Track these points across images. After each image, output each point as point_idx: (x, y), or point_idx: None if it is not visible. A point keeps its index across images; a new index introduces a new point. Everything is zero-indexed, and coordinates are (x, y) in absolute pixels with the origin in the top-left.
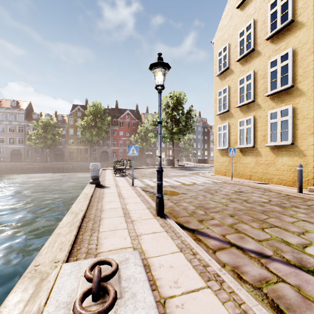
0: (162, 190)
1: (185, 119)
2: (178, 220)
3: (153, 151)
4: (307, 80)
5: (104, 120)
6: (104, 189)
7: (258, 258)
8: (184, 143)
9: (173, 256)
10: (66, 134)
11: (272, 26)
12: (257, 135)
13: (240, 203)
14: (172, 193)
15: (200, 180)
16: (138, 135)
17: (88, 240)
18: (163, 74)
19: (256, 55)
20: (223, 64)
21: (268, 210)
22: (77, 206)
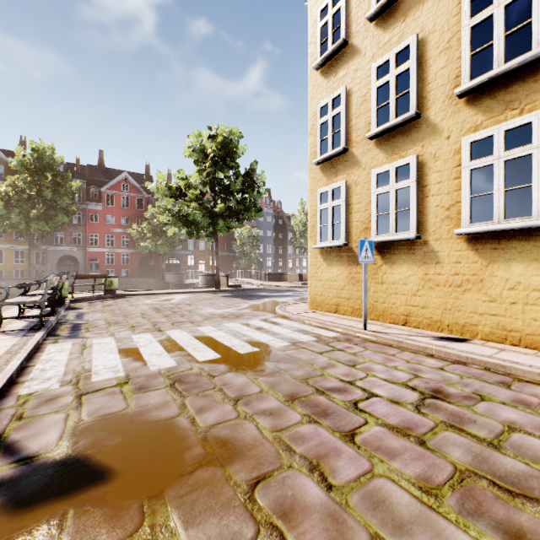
0: None
1: (242, 188)
2: None
3: (182, 259)
4: None
5: (63, 187)
6: None
7: None
8: (241, 244)
9: None
10: None
11: None
12: (427, 207)
13: None
14: (150, 460)
15: (280, 331)
16: (147, 224)
17: None
18: None
19: None
20: (332, 35)
21: None
22: None
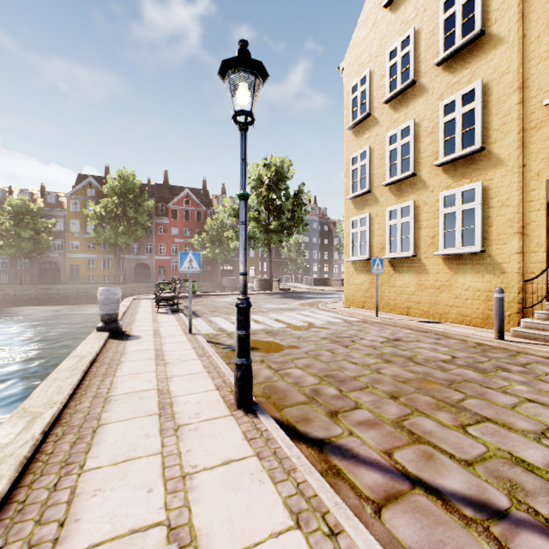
0: (248, 349)
1: (292, 208)
2: (285, 414)
3: (235, 265)
4: (508, 139)
5: (141, 206)
6: (126, 343)
7: (482, 521)
8: (289, 251)
9: (277, 548)
10: (65, 231)
11: (447, 42)
12: (420, 236)
13: (403, 366)
14: (270, 347)
15: (321, 317)
16: (206, 235)
17: (41, 507)
18: (250, 92)
19: (419, 93)
20: (360, 107)
21: (458, 379)
22: (45, 391)
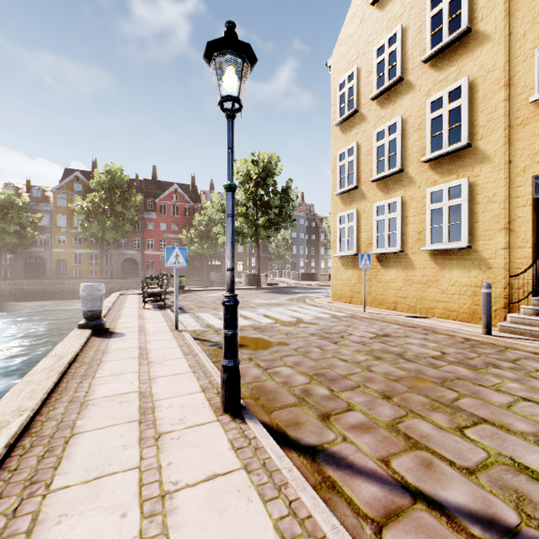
0: (235, 350)
1: (280, 203)
2: (275, 417)
3: (223, 260)
4: (495, 135)
5: (129, 201)
6: (110, 340)
7: None
8: (276, 247)
9: None
10: (51, 226)
11: (434, 39)
12: (407, 231)
13: (394, 363)
14: (259, 344)
15: (309, 312)
16: (194, 230)
17: None
18: (238, 78)
19: (406, 90)
20: (348, 103)
21: (450, 377)
22: (15, 397)
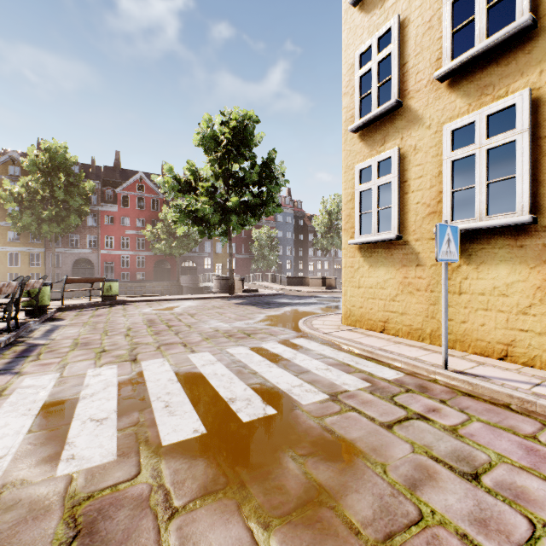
0: None
1: (259, 180)
2: None
3: (198, 261)
4: None
5: (75, 187)
6: None
7: None
8: (260, 246)
9: None
10: None
11: None
12: None
13: None
14: None
15: (309, 365)
16: (161, 226)
17: None
18: None
19: None
20: None
21: None
22: None
